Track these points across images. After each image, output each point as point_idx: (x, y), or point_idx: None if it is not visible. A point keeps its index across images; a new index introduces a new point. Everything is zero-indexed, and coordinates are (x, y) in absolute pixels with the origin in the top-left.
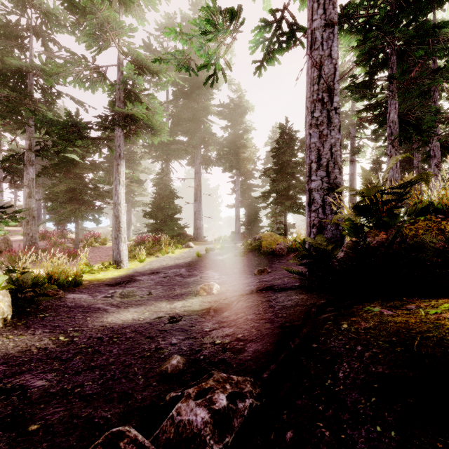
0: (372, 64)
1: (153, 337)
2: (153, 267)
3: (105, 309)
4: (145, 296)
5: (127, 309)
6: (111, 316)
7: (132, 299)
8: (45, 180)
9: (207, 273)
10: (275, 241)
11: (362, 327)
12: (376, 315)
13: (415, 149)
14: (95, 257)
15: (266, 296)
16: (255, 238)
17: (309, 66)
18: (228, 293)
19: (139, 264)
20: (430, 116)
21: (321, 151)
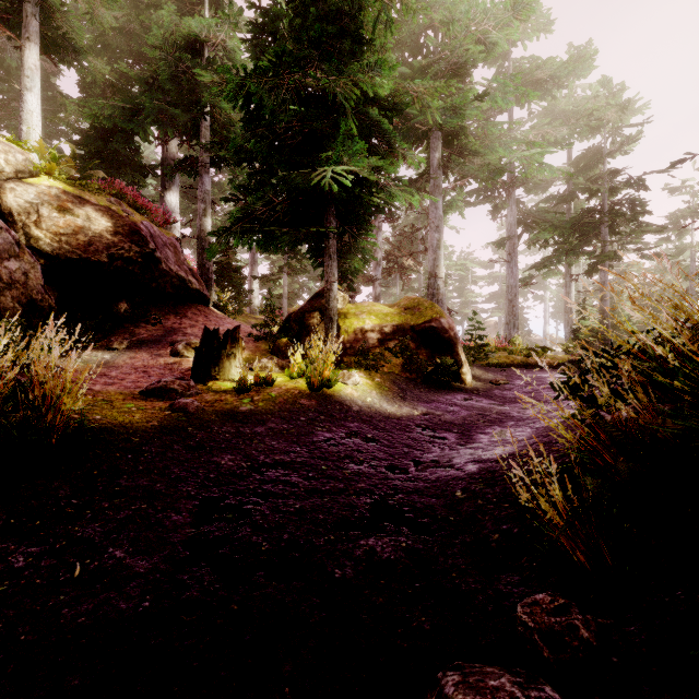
0: None
1: None
2: None
3: None
4: None
5: None
6: None
7: None
8: None
9: None
10: None
11: None
12: None
13: None
14: None
15: None
16: None
17: None
18: None
19: None
20: None
21: None
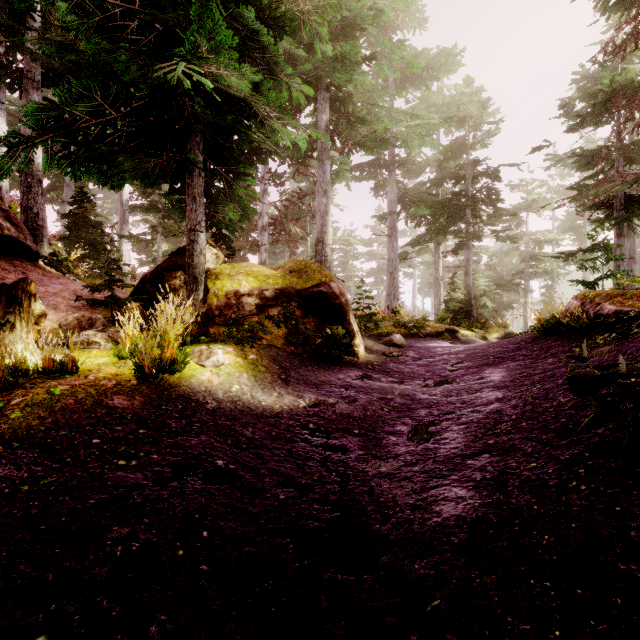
0: None
1: None
2: None
3: None
4: None
5: None
6: None
7: None
8: None
9: None
10: None
11: None
12: None
13: None
14: None
15: None
16: None
17: None
18: None
19: None
20: None
21: None
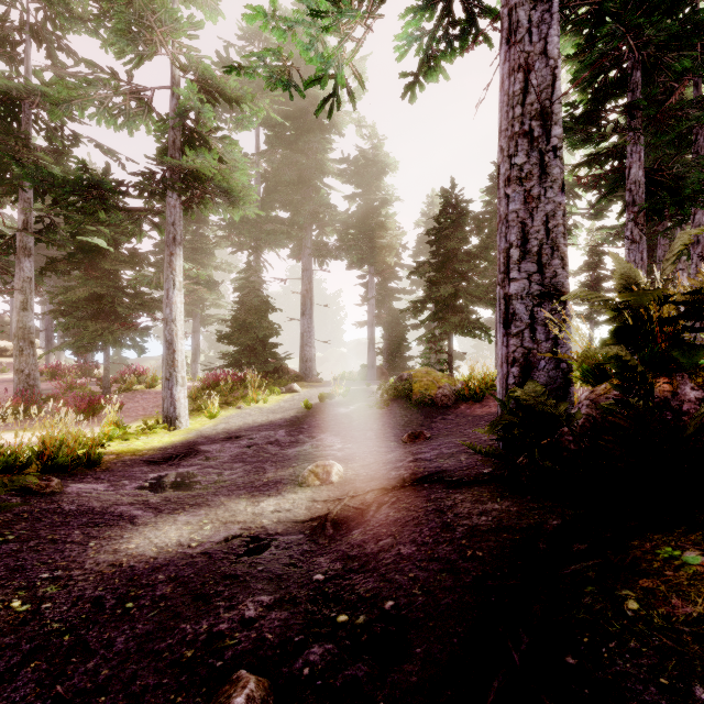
0: (598, 87)
1: (209, 595)
2: (232, 427)
3: (132, 517)
4: (211, 485)
5: (173, 515)
6: (138, 534)
7: (187, 493)
8: (61, 282)
9: (321, 439)
10: (435, 383)
11: (679, 613)
12: (699, 577)
13: (664, 230)
14: (135, 408)
15: (433, 498)
16: (402, 377)
17: (506, 73)
18: (359, 483)
19: (207, 421)
20: (699, 173)
21: (528, 227)
